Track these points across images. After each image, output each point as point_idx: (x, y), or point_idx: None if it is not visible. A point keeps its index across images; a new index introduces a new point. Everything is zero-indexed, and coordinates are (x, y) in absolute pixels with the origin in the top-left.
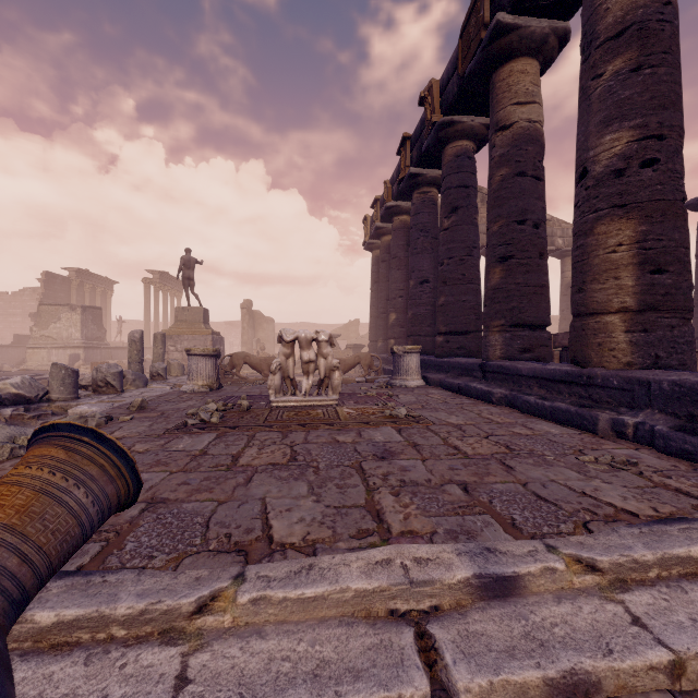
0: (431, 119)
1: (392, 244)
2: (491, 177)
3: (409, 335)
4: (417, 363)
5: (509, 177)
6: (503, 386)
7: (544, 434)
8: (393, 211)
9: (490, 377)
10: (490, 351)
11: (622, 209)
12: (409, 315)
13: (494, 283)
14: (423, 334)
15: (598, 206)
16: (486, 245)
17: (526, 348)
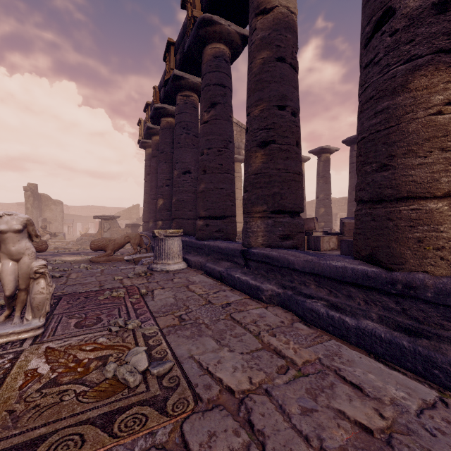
0: (192, 13)
1: (160, 141)
2: (252, 60)
3: (173, 218)
4: (178, 246)
5: (270, 60)
6: (270, 279)
7: (405, 422)
8: (160, 112)
9: (253, 266)
10: (251, 238)
11: (450, 55)
12: (173, 201)
13: (256, 167)
14: (186, 217)
15: (414, 52)
16: (246, 131)
17: (286, 235)
